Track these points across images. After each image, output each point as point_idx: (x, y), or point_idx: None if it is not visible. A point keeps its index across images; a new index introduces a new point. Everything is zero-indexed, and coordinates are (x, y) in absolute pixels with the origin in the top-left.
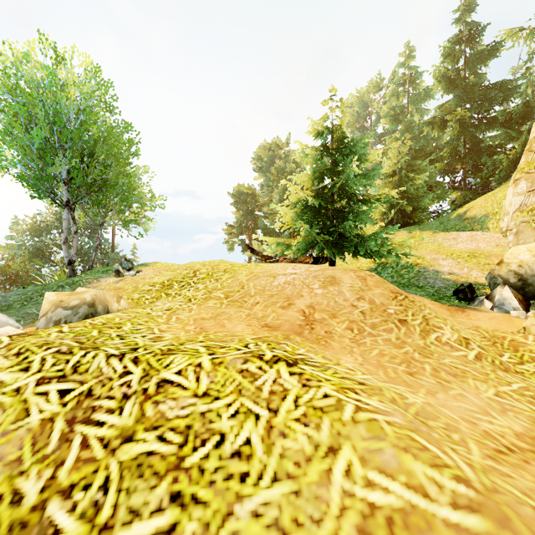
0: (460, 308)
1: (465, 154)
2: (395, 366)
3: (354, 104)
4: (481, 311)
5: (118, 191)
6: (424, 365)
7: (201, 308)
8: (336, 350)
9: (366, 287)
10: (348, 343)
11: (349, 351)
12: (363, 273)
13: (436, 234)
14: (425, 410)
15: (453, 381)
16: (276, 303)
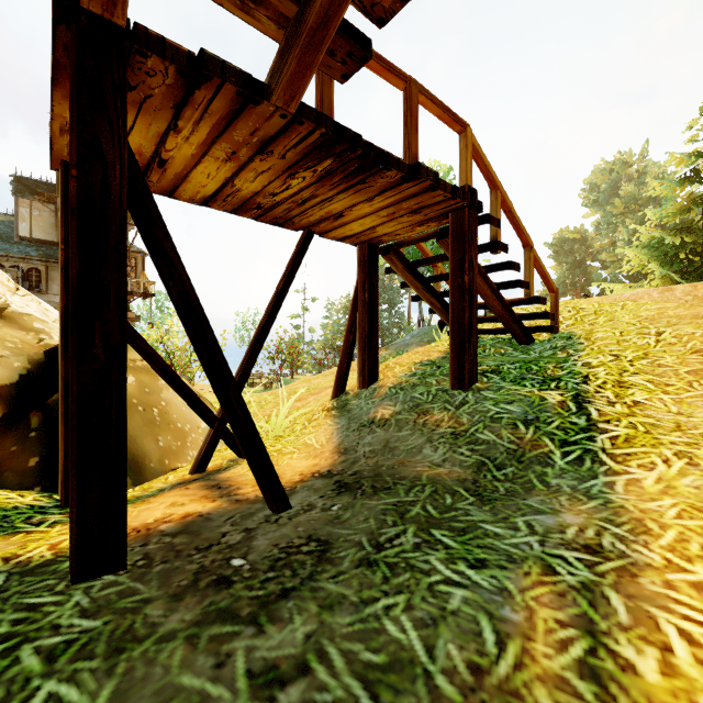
0: None
1: None
2: None
3: None
4: None
5: None
6: None
7: None
8: None
9: (694, 290)
10: None
11: None
12: (695, 283)
13: None
14: None
15: None
16: None
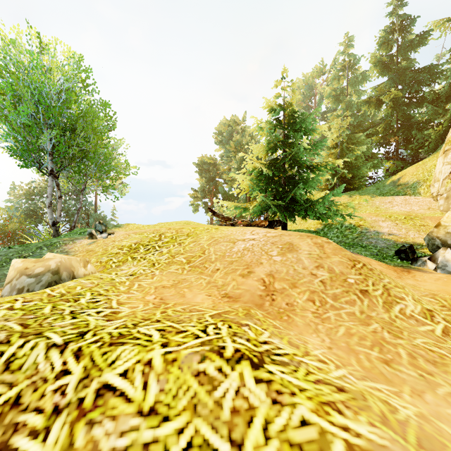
0: (405, 268)
1: (397, 128)
2: (367, 351)
3: (301, 87)
4: (425, 272)
5: (96, 161)
6: (398, 349)
7: (163, 274)
8: (300, 328)
9: (324, 255)
10: (311, 319)
11: (314, 329)
12: (320, 240)
13: (374, 198)
14: (425, 433)
15: (435, 372)
16: (236, 271)
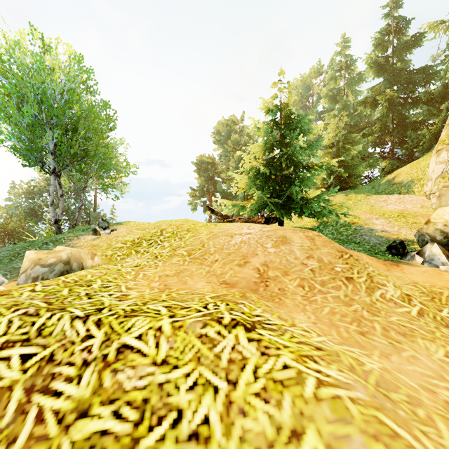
0: (394, 262)
1: (393, 128)
2: (347, 325)
3: (298, 87)
4: (413, 265)
5: (97, 160)
6: (374, 324)
7: (165, 265)
8: (290, 308)
9: (314, 247)
10: (300, 301)
11: (302, 309)
12: (311, 234)
13: (369, 197)
14: (384, 379)
15: (404, 341)
16: (233, 261)
